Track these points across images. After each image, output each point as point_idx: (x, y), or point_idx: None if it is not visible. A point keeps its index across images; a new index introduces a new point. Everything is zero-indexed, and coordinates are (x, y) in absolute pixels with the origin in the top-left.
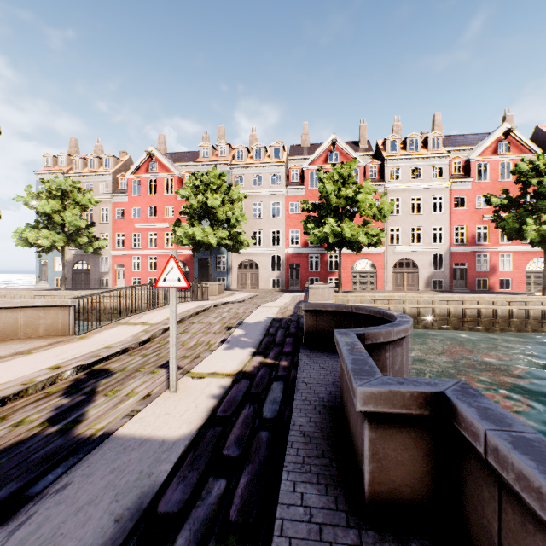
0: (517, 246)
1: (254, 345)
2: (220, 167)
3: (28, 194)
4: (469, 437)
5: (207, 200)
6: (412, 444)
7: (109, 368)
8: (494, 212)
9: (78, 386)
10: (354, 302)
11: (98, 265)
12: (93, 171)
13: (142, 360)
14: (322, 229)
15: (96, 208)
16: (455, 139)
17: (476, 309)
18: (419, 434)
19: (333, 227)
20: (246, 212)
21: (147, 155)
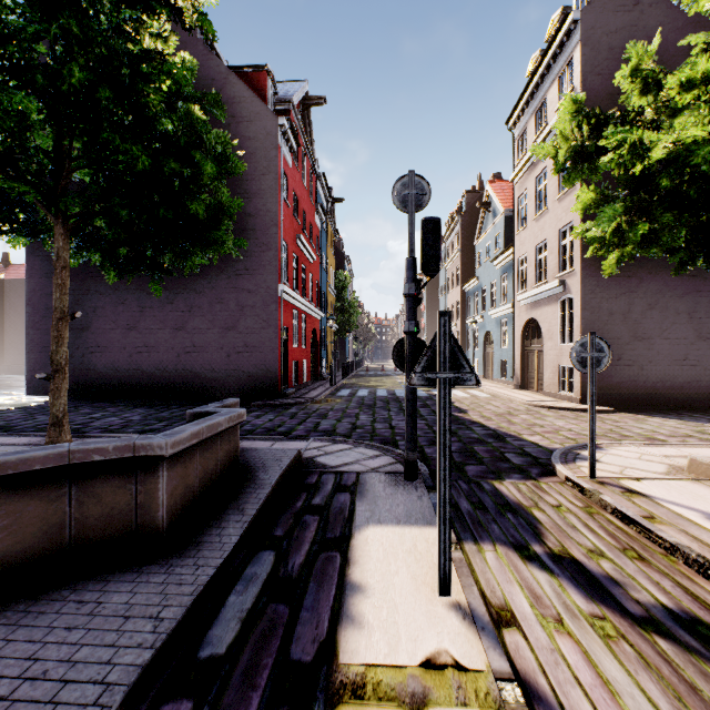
0: None
1: None
2: None
3: None
4: None
5: None
6: None
7: None
8: None
9: None
10: None
11: None
12: None
13: None
14: None
15: None
16: None
17: None
18: None
19: None
20: None
21: None
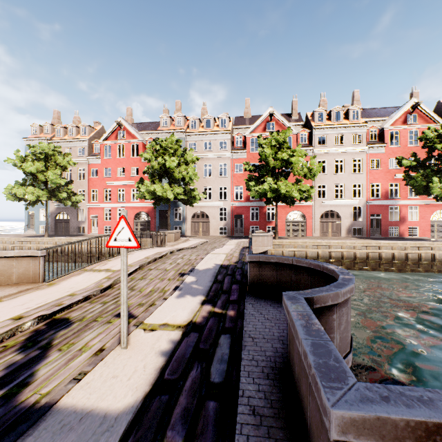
0: (423, 200)
1: (204, 293)
2: (177, 135)
3: (17, 156)
4: None
5: (166, 161)
6: None
7: (69, 317)
8: (404, 172)
9: (35, 339)
10: (288, 247)
11: (76, 216)
12: (72, 138)
13: (101, 308)
14: (261, 186)
15: (75, 168)
16: (370, 112)
17: (390, 253)
18: None
19: (271, 184)
20: (198, 171)
21: (116, 125)
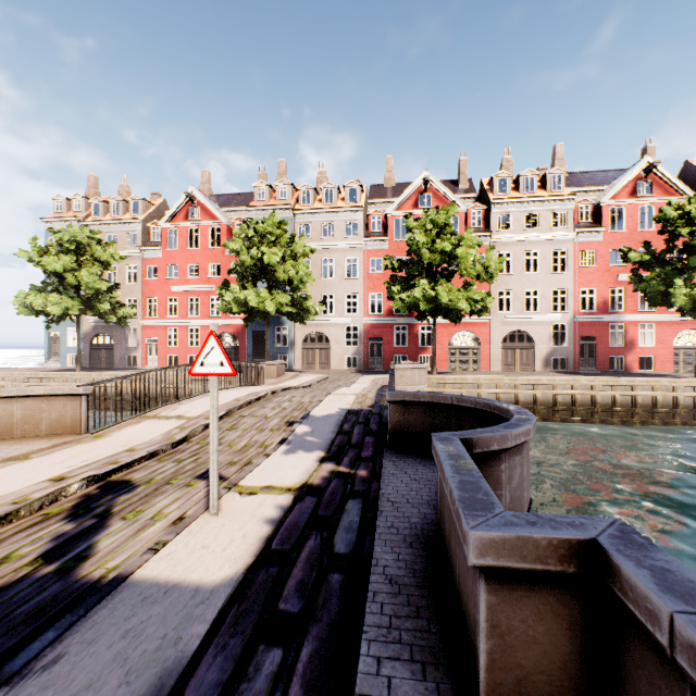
0: (661, 315)
1: (323, 447)
2: (280, 213)
3: (33, 247)
4: (642, 616)
5: (263, 255)
6: (549, 612)
7: (131, 479)
8: (632, 271)
9: (87, 506)
10: (452, 387)
11: (124, 339)
12: (117, 219)
13: (174, 468)
14: (411, 292)
15: (121, 266)
16: (581, 177)
17: (609, 395)
18: (559, 599)
19: (426, 290)
20: (313, 270)
21: (186, 198)
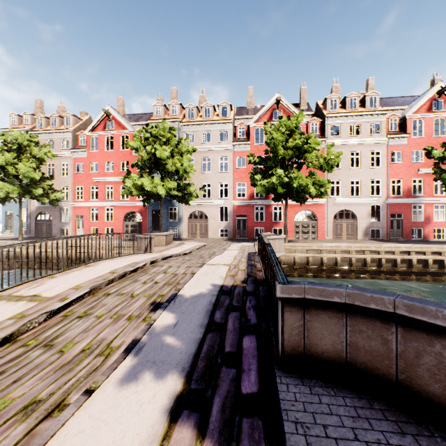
0: None
1: (184, 363)
2: (172, 125)
3: None
4: None
5: (156, 151)
6: None
7: None
8: (435, 165)
9: None
10: (301, 252)
11: (59, 216)
12: (54, 129)
13: None
14: (269, 179)
15: (57, 163)
16: (387, 101)
17: (423, 259)
18: None
19: (281, 177)
20: (196, 166)
21: (104, 114)
